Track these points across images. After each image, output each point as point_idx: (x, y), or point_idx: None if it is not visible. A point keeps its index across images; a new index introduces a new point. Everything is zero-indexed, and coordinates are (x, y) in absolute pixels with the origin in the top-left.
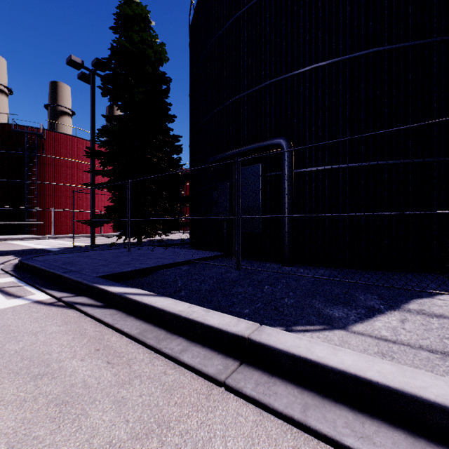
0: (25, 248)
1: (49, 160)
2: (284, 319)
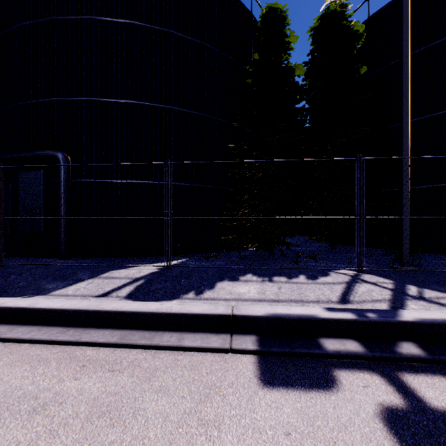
0: None
1: None
2: (2, 296)
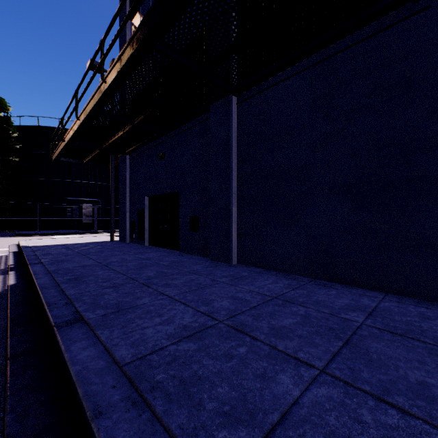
0: None
1: None
2: None
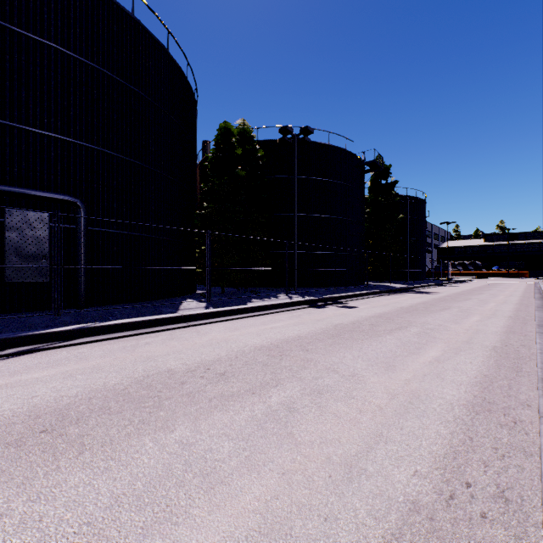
0: None
1: None
2: None
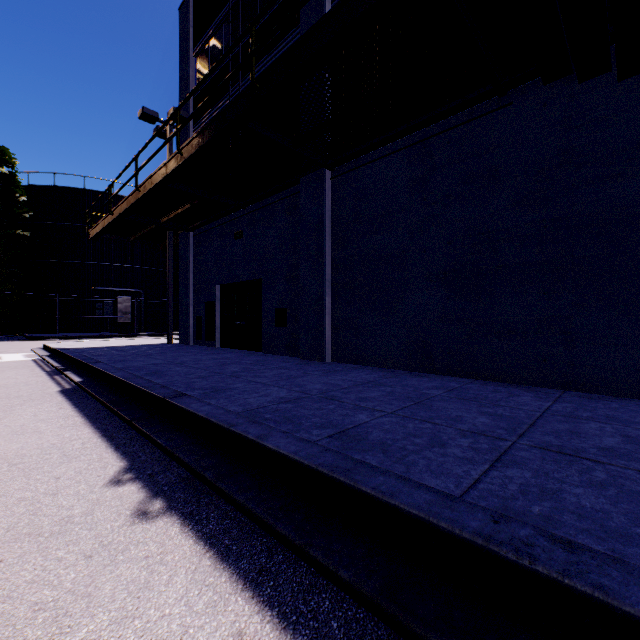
0: None
1: None
2: None
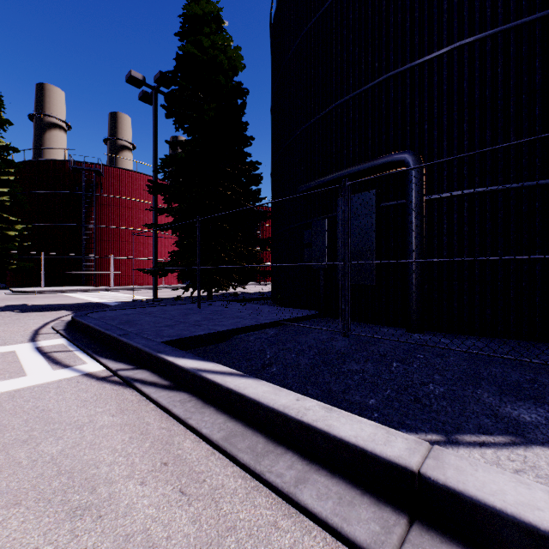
0: (81, 302)
1: (108, 200)
2: (437, 420)
